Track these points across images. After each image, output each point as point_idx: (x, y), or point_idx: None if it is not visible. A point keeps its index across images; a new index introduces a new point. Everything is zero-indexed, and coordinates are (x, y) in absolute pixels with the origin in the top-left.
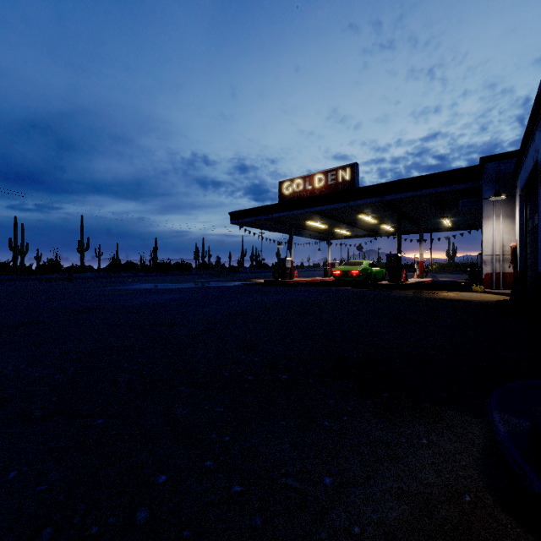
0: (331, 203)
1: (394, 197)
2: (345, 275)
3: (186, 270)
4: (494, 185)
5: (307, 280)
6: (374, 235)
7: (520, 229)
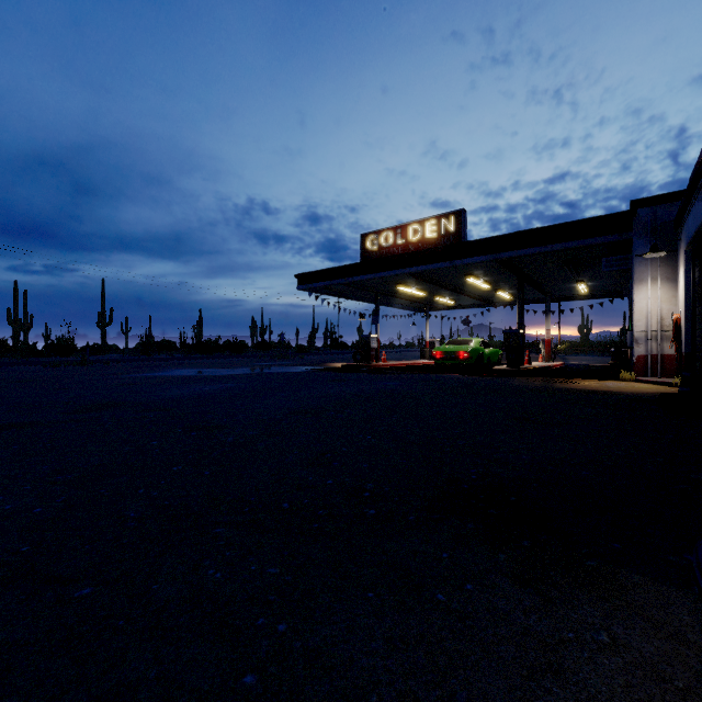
0: (431, 262)
1: (514, 254)
2: (449, 357)
3: (239, 351)
4: (649, 238)
5: (398, 364)
6: (486, 305)
7: (686, 296)
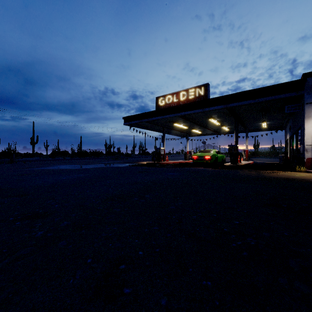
0: (192, 109)
1: (237, 104)
2: (200, 159)
3: (98, 156)
4: None
5: (174, 162)
6: (216, 134)
7: None
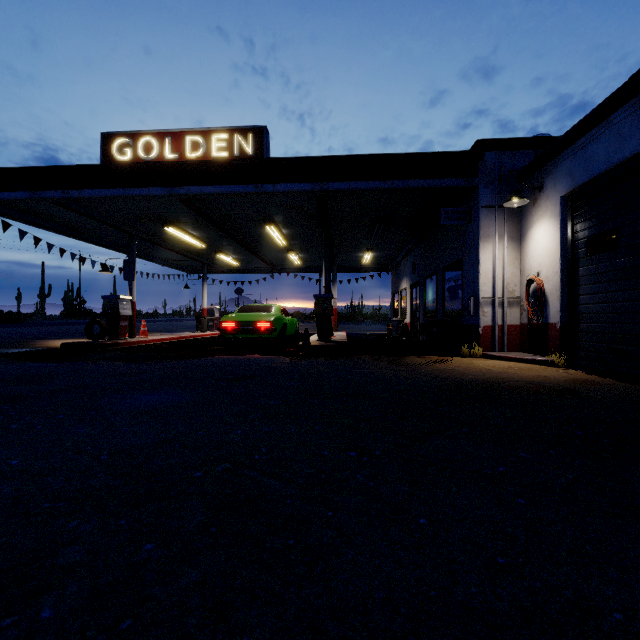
0: (225, 181)
1: (347, 186)
2: (245, 329)
3: None
4: (497, 186)
5: (166, 338)
6: (270, 270)
7: (562, 253)
